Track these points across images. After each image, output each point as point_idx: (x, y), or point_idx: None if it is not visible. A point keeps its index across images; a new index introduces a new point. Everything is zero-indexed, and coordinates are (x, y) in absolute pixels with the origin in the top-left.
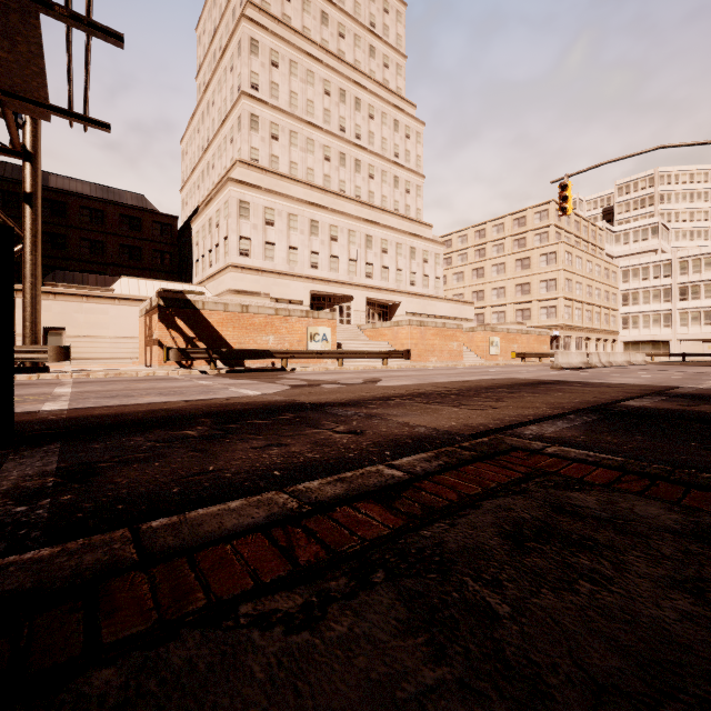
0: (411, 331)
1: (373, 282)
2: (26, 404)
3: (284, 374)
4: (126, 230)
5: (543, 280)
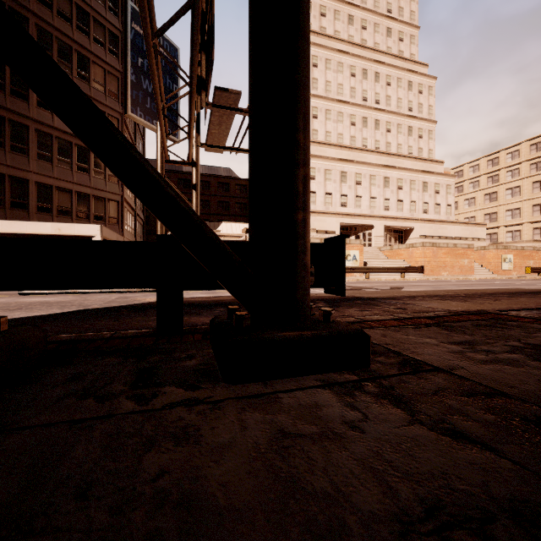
0: (424, 251)
1: (390, 213)
2: (226, 293)
3: None
4: (221, 192)
5: None
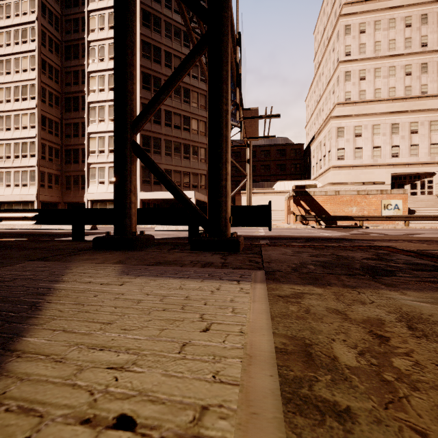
0: None
1: None
2: (255, 233)
3: (357, 229)
4: (278, 157)
5: None
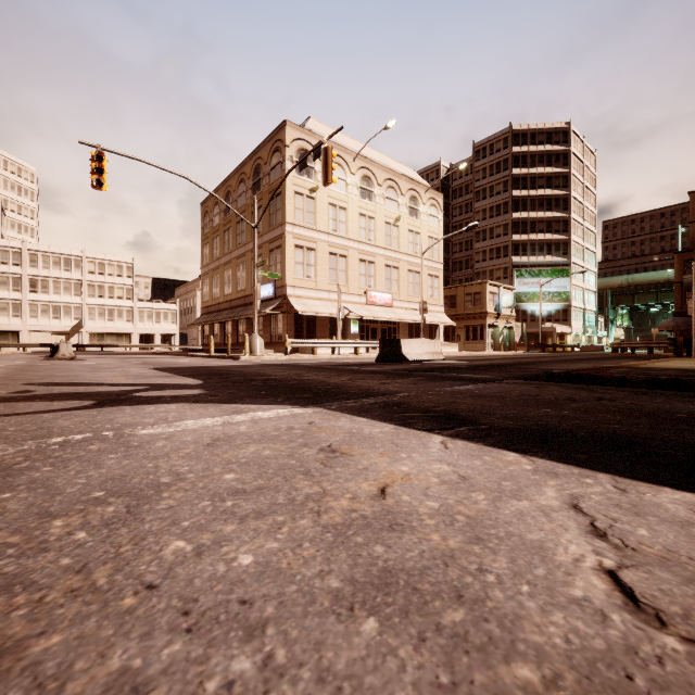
0: None
1: None
2: None
3: None
4: None
5: None
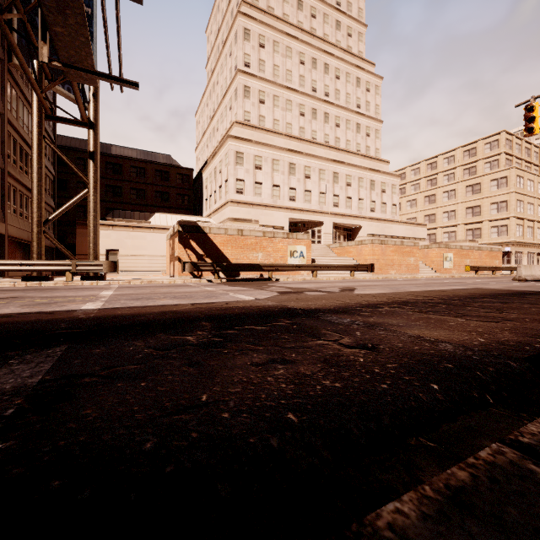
0: (373, 248)
1: (339, 210)
2: (72, 304)
3: (271, 283)
4: (159, 181)
5: (494, 202)
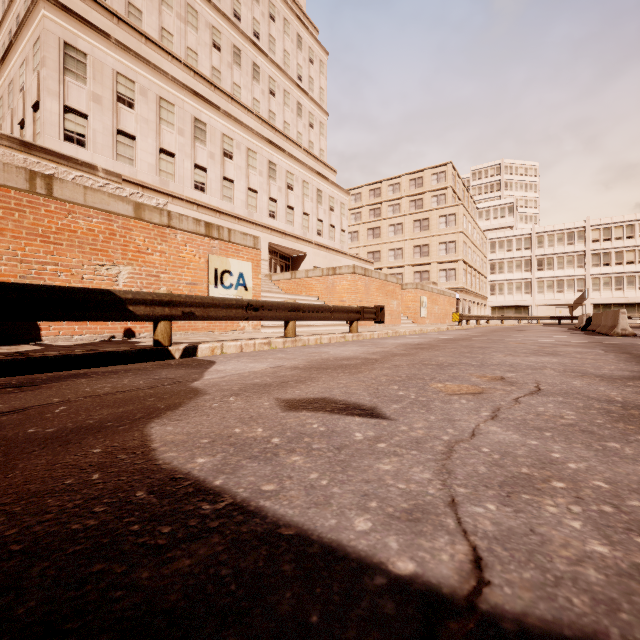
0: (356, 282)
1: (277, 224)
2: None
3: (186, 402)
4: None
5: (443, 242)
